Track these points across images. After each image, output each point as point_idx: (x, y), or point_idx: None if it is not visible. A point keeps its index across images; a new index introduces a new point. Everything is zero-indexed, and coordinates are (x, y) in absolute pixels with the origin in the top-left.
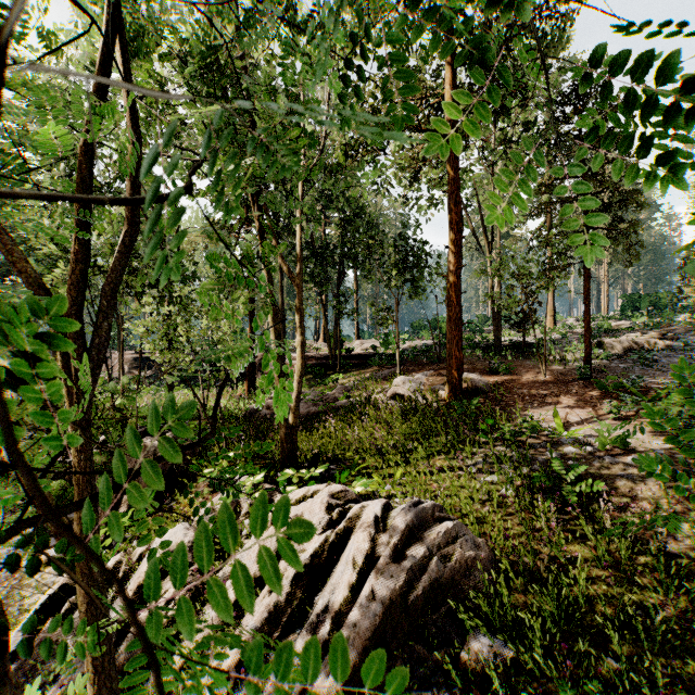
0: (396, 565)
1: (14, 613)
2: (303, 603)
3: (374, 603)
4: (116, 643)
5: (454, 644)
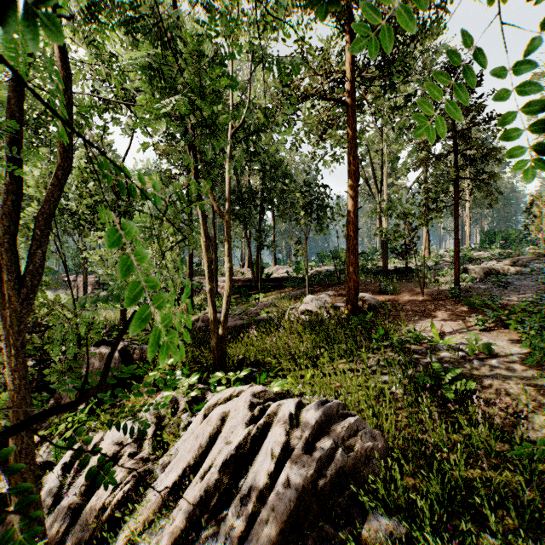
0: (308, 456)
1: None
2: (229, 487)
3: (289, 489)
4: (70, 523)
5: (356, 522)
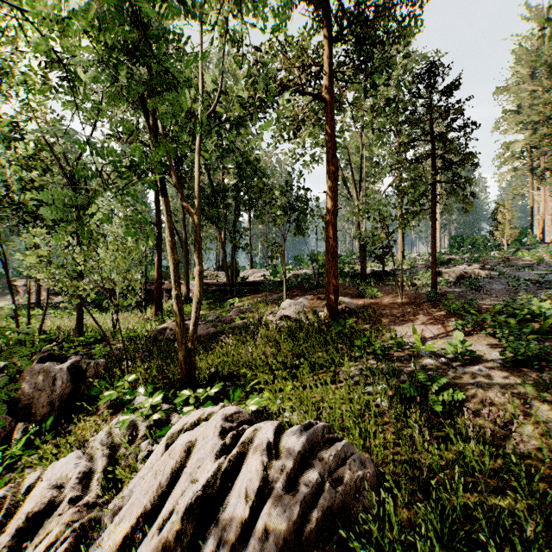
0: (290, 497)
1: None
2: (194, 537)
3: (267, 542)
4: None
5: None
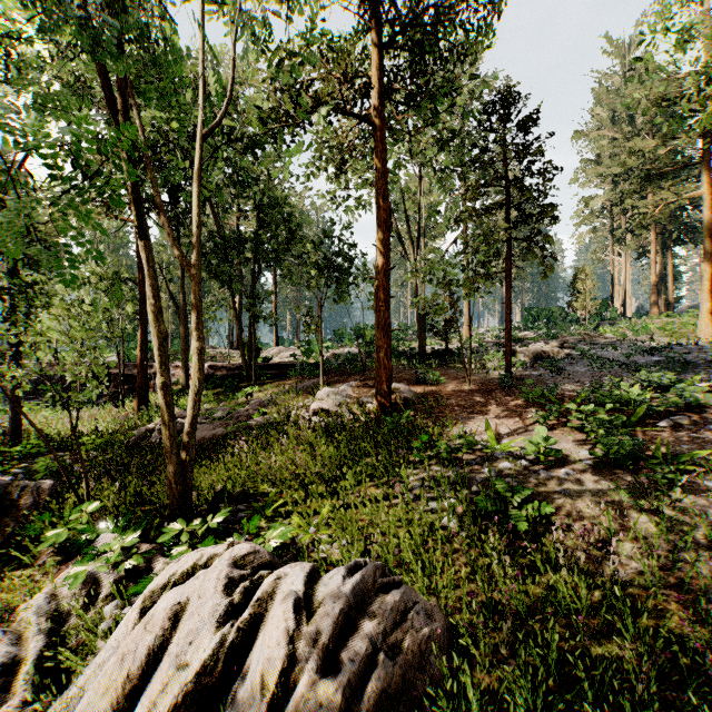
0: (327, 682)
1: None
2: None
3: None
4: None
5: None
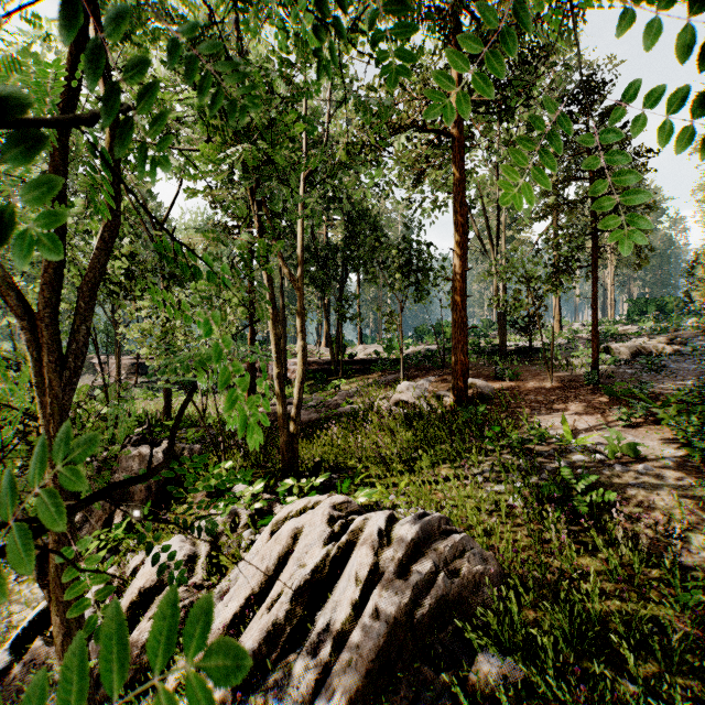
0: (401, 581)
1: (2, 630)
2: (303, 620)
3: (377, 622)
4: None
5: (462, 664)
